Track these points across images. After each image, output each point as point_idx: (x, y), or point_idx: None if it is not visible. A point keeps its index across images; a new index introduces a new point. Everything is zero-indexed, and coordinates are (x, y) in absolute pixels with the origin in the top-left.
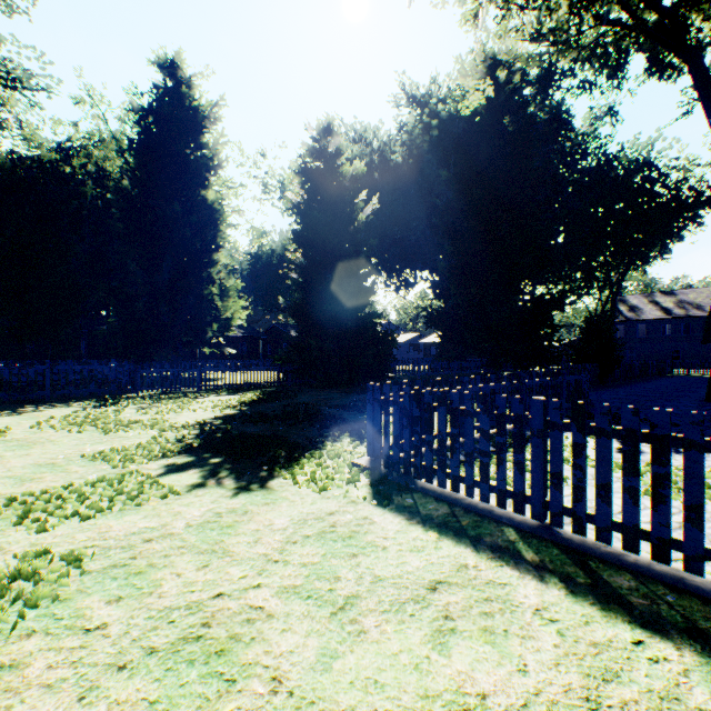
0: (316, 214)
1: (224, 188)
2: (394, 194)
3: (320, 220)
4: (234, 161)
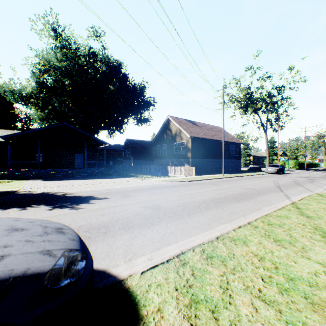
0: None
1: None
2: None
3: None
4: None
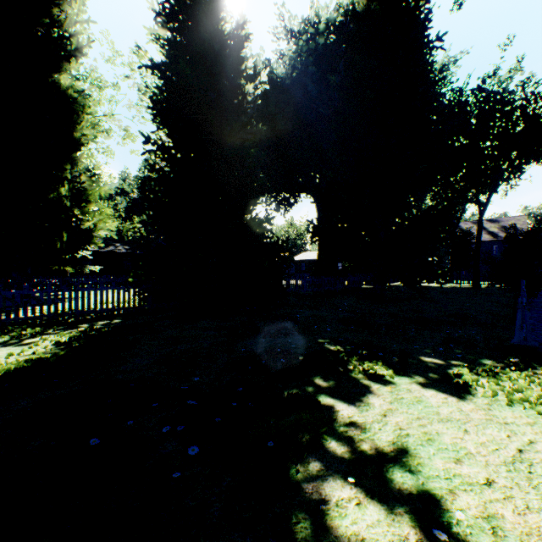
0: (183, 69)
1: (95, 90)
2: (278, 107)
3: (190, 81)
4: (104, 57)
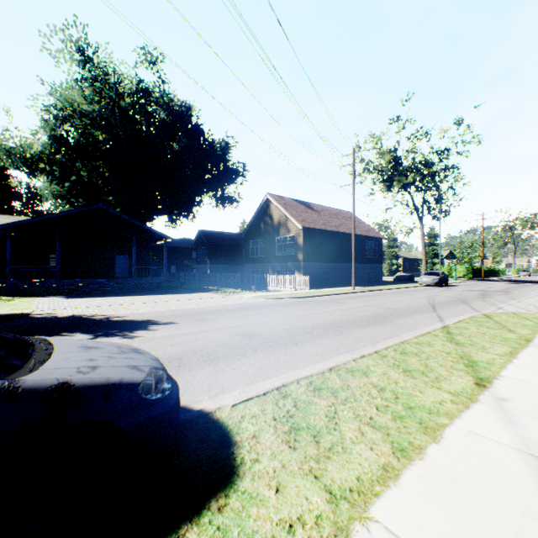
0: None
1: None
2: None
3: None
4: None
